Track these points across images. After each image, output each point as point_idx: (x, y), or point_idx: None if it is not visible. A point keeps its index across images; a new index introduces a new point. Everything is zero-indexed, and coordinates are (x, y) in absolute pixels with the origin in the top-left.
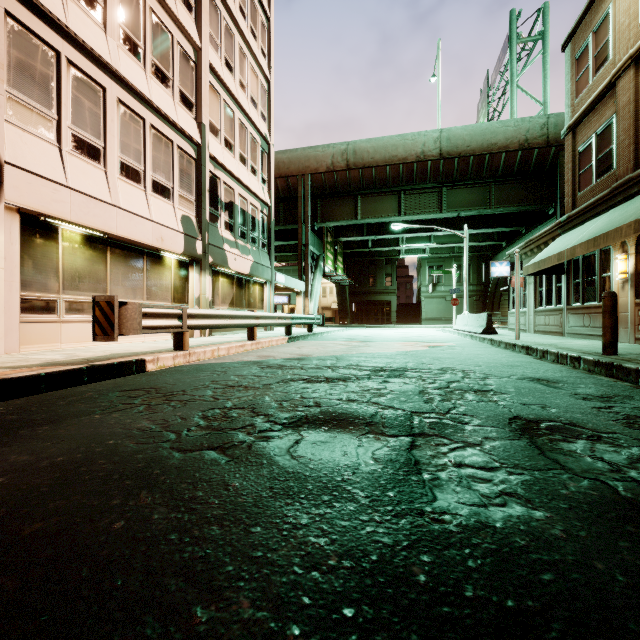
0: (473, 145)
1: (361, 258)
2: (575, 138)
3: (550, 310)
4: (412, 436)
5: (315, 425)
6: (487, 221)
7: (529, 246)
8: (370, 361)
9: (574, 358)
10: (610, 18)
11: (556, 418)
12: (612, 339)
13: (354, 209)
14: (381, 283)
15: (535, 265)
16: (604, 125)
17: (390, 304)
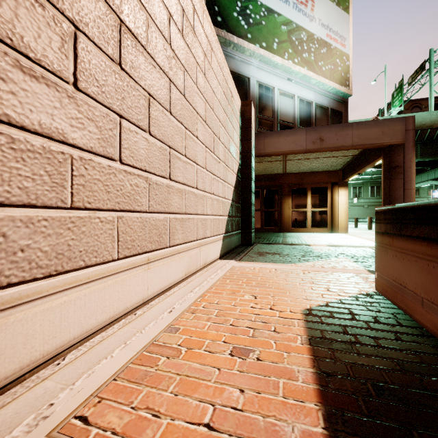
0: None
1: None
2: None
3: None
4: None
5: None
6: None
7: None
8: None
9: None
10: None
11: None
12: None
13: None
14: None
15: None
16: None
17: None
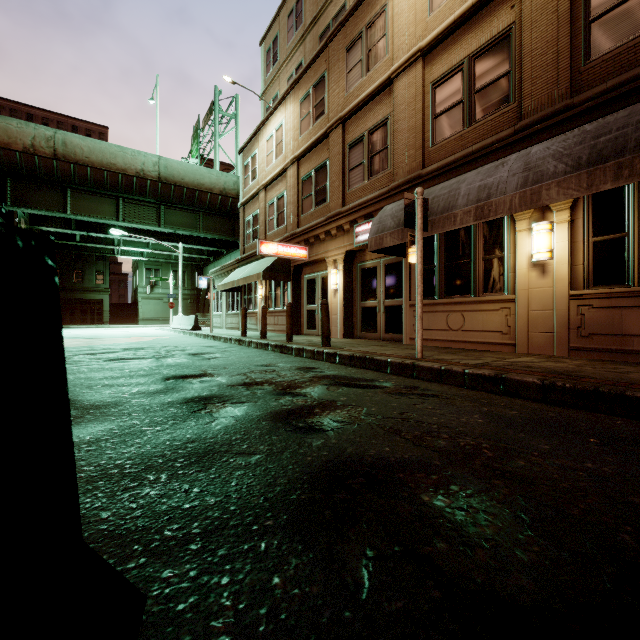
0: (187, 179)
1: (64, 250)
2: (245, 211)
3: (234, 314)
4: (157, 358)
5: (117, 360)
6: (199, 239)
7: (223, 270)
8: (117, 346)
9: (230, 339)
10: (257, 156)
11: (204, 352)
12: (245, 329)
13: (62, 201)
14: (91, 280)
15: (223, 286)
16: (255, 212)
17: (102, 303)
